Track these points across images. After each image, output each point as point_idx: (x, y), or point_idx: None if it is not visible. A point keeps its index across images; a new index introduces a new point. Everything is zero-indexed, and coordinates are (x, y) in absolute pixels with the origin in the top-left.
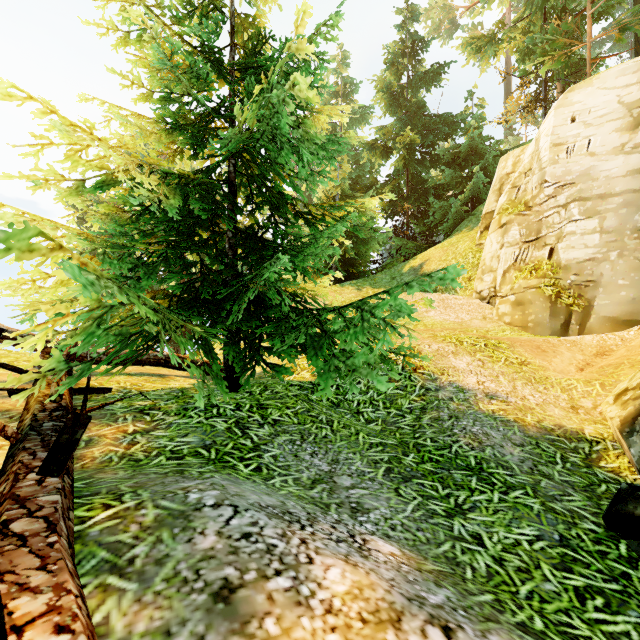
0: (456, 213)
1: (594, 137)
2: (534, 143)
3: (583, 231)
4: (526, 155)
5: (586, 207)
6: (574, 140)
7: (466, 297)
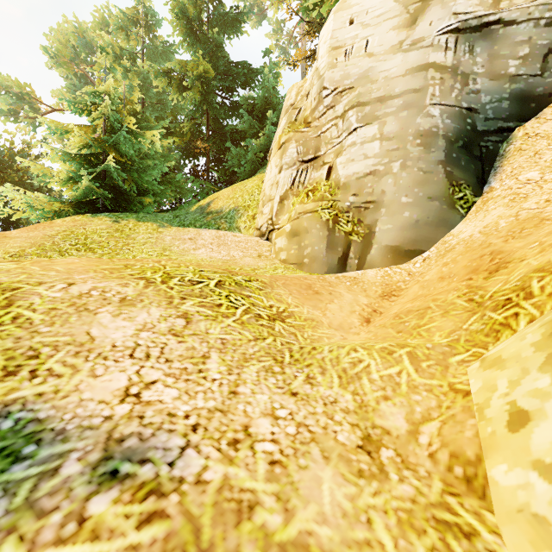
0: (252, 160)
1: (372, 37)
2: (315, 63)
3: (363, 140)
4: (308, 79)
5: (365, 113)
6: (352, 42)
7: (247, 235)
